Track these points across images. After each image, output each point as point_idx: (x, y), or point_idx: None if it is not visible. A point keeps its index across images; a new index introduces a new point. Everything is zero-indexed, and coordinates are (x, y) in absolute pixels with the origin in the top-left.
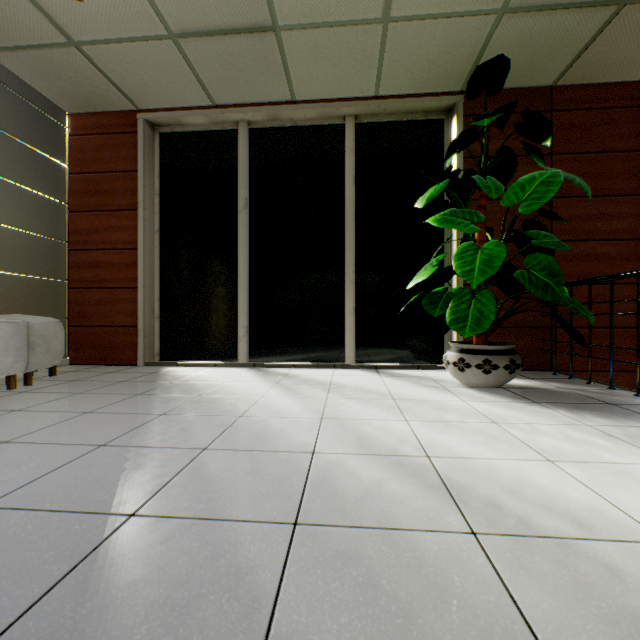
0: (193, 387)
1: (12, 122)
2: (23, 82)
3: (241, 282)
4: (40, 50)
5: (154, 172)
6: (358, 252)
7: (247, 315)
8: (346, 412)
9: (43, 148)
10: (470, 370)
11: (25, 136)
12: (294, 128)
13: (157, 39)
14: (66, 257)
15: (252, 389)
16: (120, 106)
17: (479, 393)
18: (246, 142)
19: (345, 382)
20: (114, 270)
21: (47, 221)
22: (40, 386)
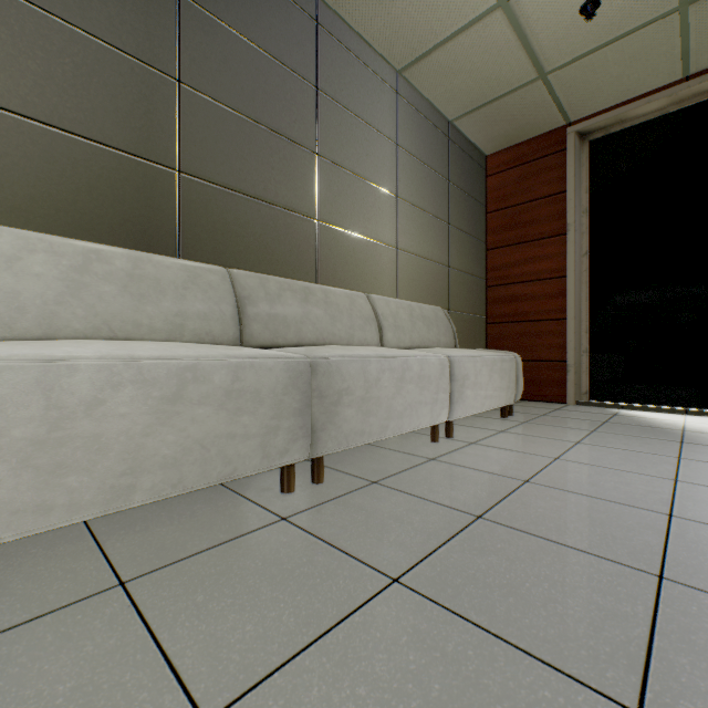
0: None
1: (460, 177)
2: (465, 139)
3: None
4: (501, 99)
5: (580, 188)
6: None
7: None
8: None
9: (473, 194)
10: None
11: (466, 187)
12: None
13: (653, 21)
14: (484, 294)
15: None
16: (547, 128)
17: None
18: None
19: None
20: (535, 302)
21: (475, 262)
22: (524, 418)
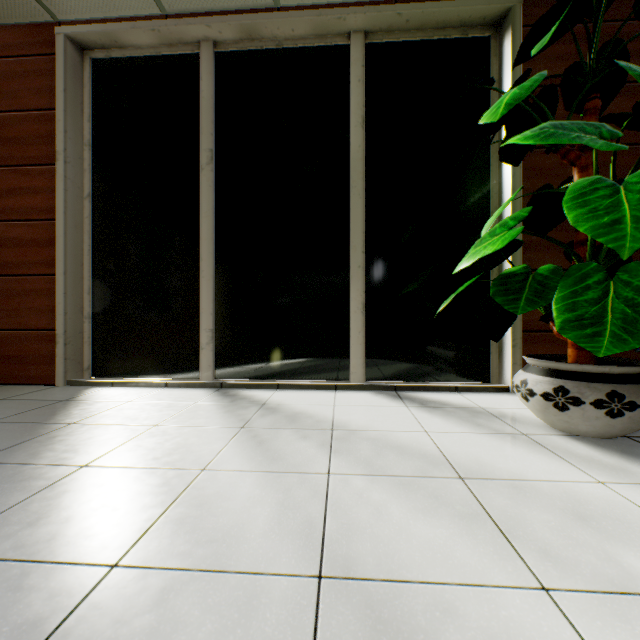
0: (93, 438)
1: None
2: None
3: (204, 267)
4: None
5: (83, 114)
6: (368, 225)
7: (212, 313)
8: (376, 539)
9: None
10: (580, 409)
11: None
12: (279, 51)
13: None
14: None
15: (194, 444)
16: (28, 14)
17: (605, 454)
18: (211, 70)
19: (356, 422)
20: (23, 250)
21: None
22: None
